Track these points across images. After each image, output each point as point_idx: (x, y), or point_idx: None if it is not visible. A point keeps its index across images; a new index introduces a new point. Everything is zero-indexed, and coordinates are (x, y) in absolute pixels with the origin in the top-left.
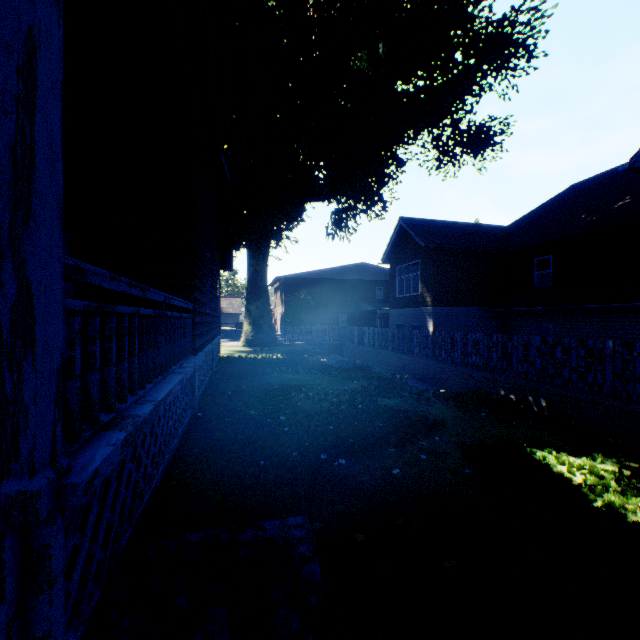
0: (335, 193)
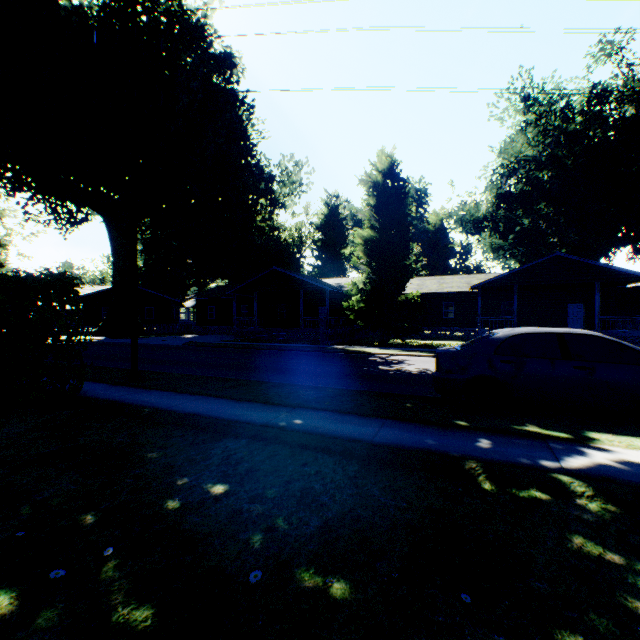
0: (639, 240)
